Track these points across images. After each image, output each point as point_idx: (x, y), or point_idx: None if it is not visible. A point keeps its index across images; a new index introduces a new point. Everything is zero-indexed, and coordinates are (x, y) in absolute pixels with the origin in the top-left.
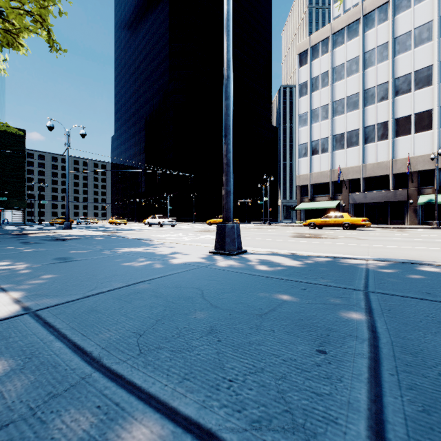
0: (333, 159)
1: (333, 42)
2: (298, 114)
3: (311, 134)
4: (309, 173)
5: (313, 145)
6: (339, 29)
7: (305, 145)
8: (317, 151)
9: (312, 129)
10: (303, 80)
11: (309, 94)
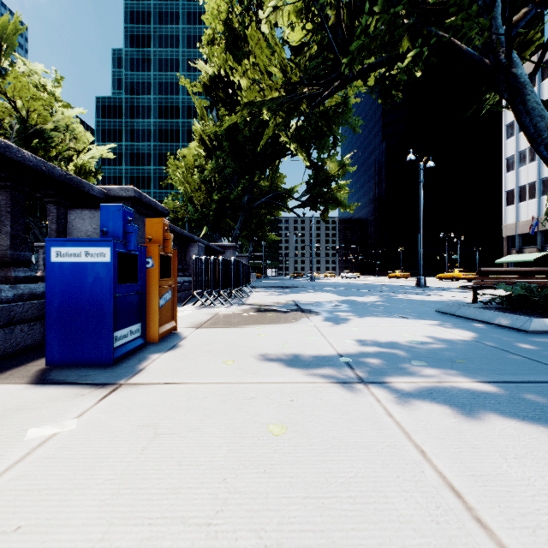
0: (540, 206)
1: (541, 74)
2: (505, 158)
3: (517, 178)
4: (515, 222)
5: (519, 191)
6: (546, 59)
7: (512, 191)
8: (524, 198)
9: (519, 173)
10: (510, 120)
11: (514, 135)
